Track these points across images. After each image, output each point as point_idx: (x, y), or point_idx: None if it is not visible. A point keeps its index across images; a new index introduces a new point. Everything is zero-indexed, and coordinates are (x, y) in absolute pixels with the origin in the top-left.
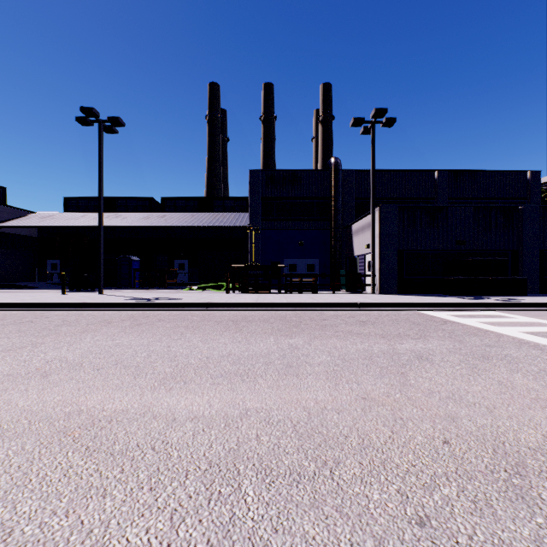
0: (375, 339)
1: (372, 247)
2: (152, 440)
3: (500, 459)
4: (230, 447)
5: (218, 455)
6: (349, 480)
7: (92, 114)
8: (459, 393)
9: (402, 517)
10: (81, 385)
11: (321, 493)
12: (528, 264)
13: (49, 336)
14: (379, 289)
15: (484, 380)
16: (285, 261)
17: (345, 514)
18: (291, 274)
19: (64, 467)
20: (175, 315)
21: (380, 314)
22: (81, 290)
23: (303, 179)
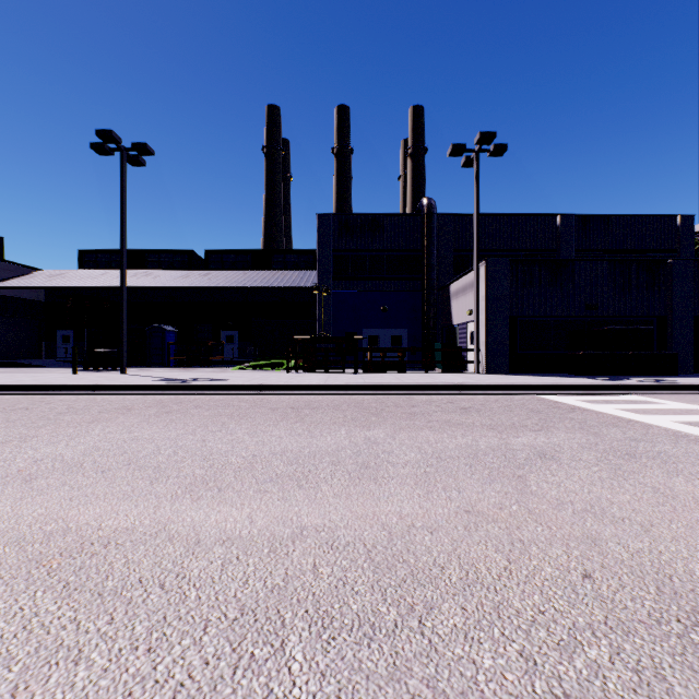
0: (481, 431)
1: (476, 313)
2: (162, 573)
3: (668, 602)
4: (274, 583)
5: (255, 595)
6: (446, 636)
7: (112, 139)
8: (600, 504)
9: (528, 697)
10: (75, 493)
11: (405, 657)
12: (679, 335)
13: (46, 427)
14: (486, 367)
15: (632, 486)
16: (363, 331)
17: (441, 693)
18: (370, 348)
19: (26, 614)
20: (217, 401)
21: (487, 400)
22: (100, 369)
23: (387, 225)
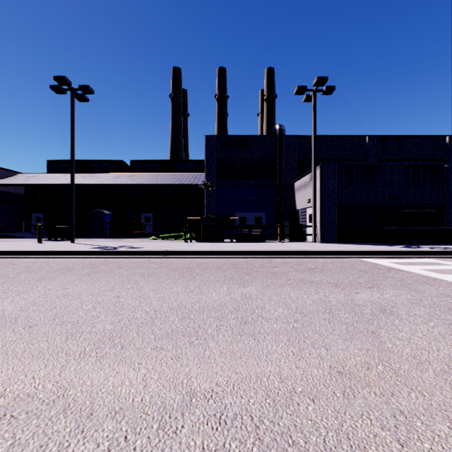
0: (329, 288)
1: (313, 201)
2: None
3: None
4: None
5: None
6: None
7: (65, 82)
8: None
9: None
10: None
11: None
12: None
13: (3, 284)
14: (320, 238)
15: None
16: (236, 214)
17: None
18: (241, 225)
19: None
20: (134, 263)
21: (326, 262)
22: (59, 239)
23: (252, 143)
